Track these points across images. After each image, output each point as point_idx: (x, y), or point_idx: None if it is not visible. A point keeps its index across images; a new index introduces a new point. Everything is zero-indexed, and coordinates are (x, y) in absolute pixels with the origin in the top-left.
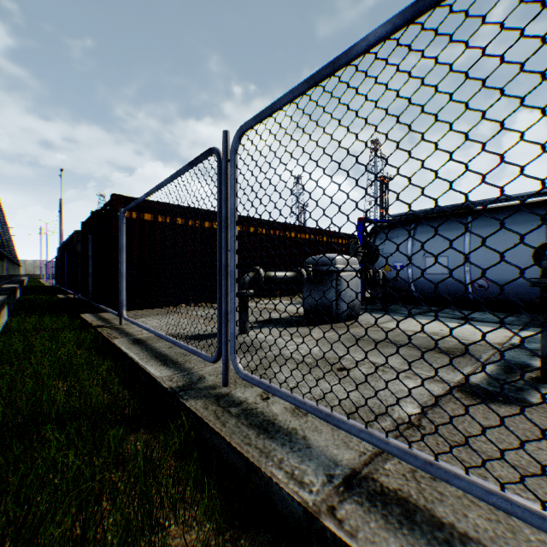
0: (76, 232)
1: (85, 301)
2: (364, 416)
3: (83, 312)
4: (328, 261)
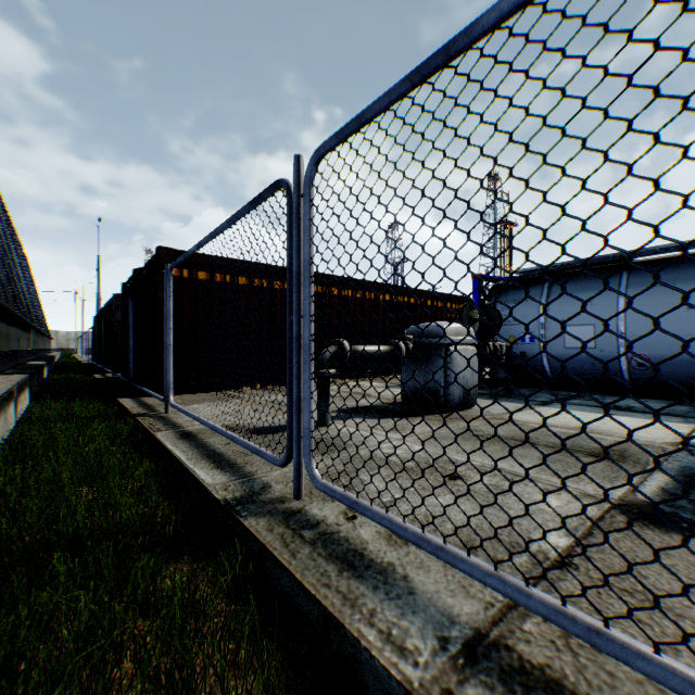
0: (116, 296)
1: (126, 382)
2: (489, 547)
3: (122, 396)
4: (434, 331)
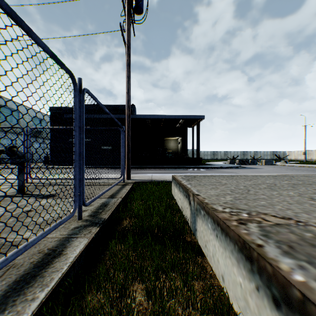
0: None
1: None
2: None
3: None
4: None
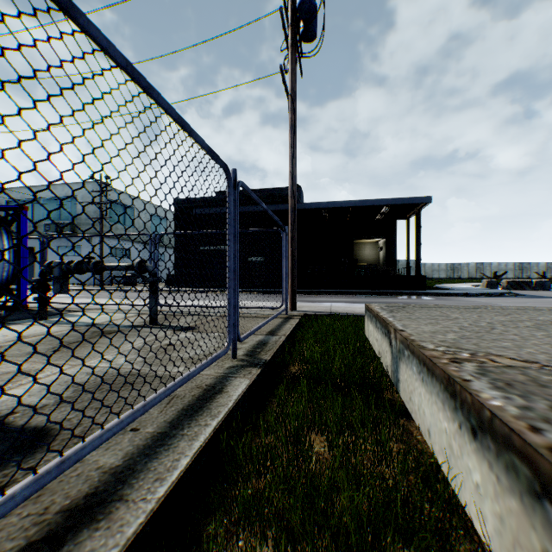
0: None
1: None
2: None
3: None
4: None
